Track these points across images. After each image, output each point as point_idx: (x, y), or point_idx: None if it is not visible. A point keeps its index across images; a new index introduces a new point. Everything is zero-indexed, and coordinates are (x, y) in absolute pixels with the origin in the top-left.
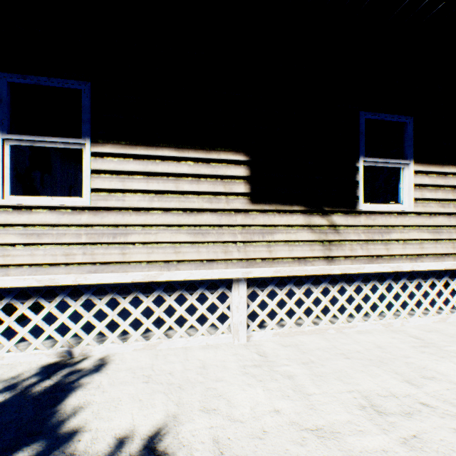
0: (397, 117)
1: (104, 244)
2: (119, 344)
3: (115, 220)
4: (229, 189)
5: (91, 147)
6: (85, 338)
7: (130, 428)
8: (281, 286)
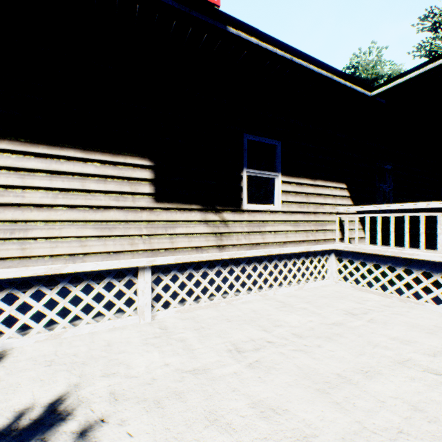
0: (270, 140)
1: None
2: (18, 338)
3: (13, 216)
4: (135, 190)
5: None
6: None
7: (31, 402)
8: (183, 271)
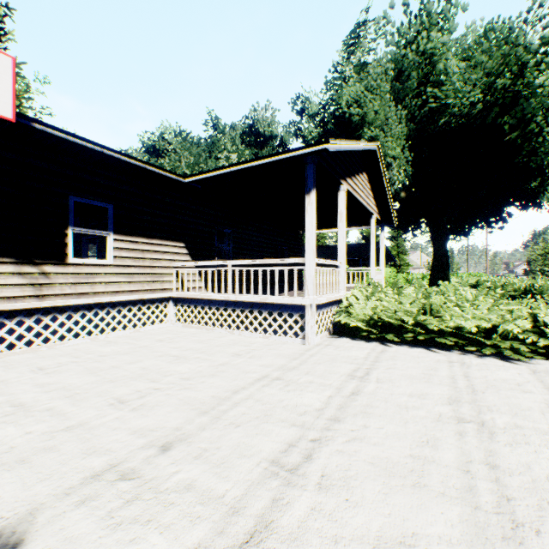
0: (101, 203)
1: None
2: None
3: None
4: None
5: None
6: None
7: None
8: None
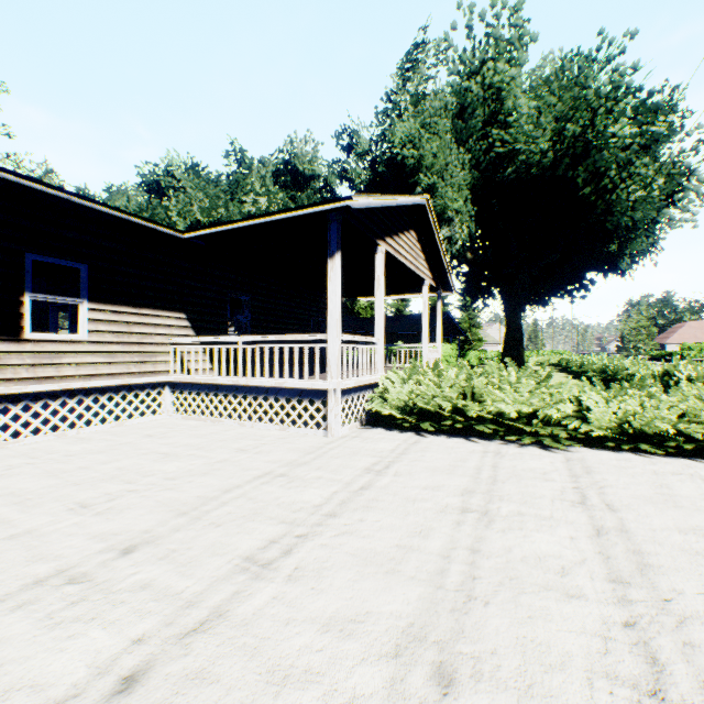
0: (70, 263)
1: None
2: None
3: None
4: None
5: None
6: None
7: None
8: None
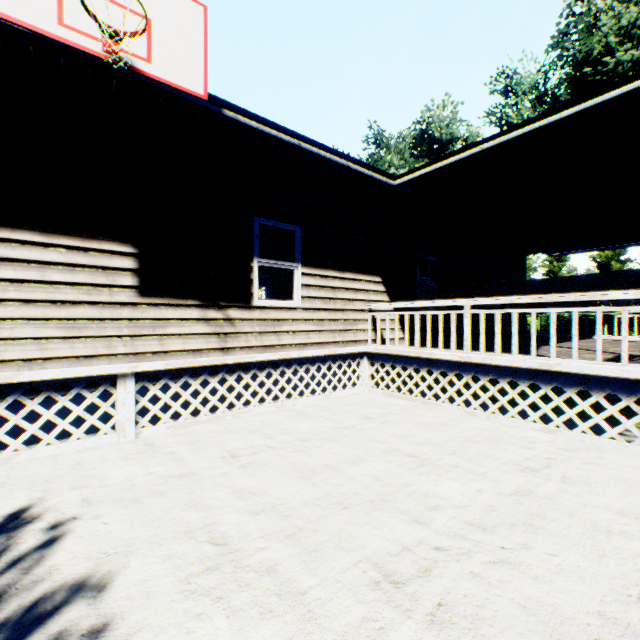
0: (288, 225)
1: None
2: None
3: None
4: (113, 281)
5: None
6: None
7: None
8: (177, 379)
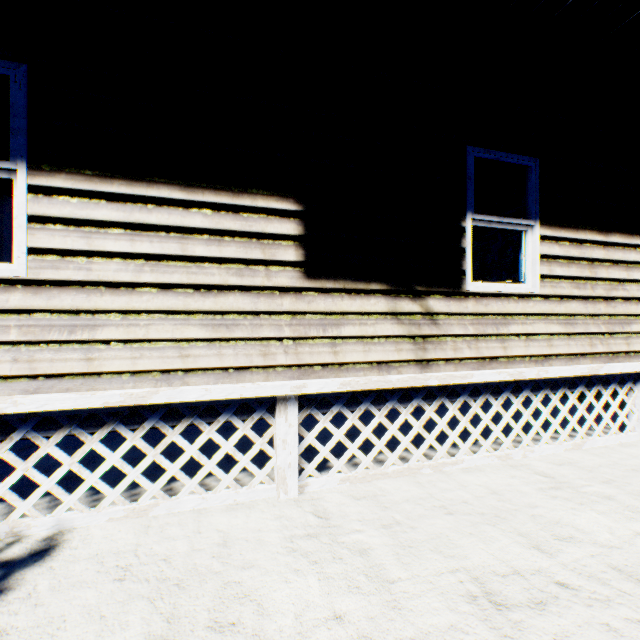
0: (517, 157)
1: (53, 344)
2: (82, 512)
3: (73, 303)
4: (270, 256)
5: (28, 176)
6: (19, 505)
7: None
8: (353, 406)
